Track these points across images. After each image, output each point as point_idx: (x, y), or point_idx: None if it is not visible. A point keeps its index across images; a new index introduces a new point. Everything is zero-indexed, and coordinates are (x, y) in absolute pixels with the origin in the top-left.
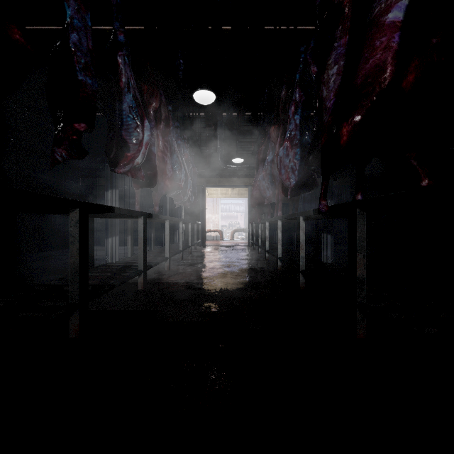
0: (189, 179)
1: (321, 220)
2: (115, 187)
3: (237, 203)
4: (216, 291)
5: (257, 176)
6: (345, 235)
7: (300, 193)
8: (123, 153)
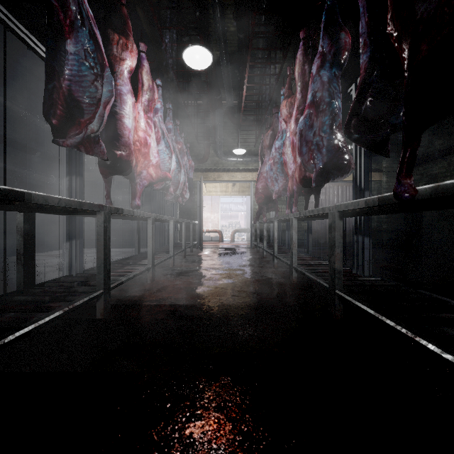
0: (182, 171)
1: (354, 217)
2: (75, 173)
3: (238, 203)
4: (210, 324)
5: (263, 167)
6: None
7: (330, 179)
8: (74, 118)
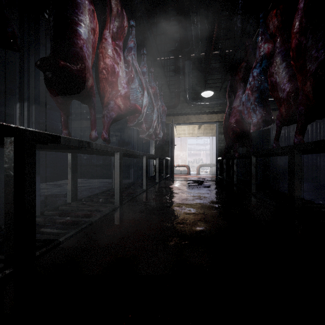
0: (155, 110)
1: None
2: (28, 100)
3: (200, 144)
4: None
5: (236, 101)
6: (324, 171)
7: None
8: None
